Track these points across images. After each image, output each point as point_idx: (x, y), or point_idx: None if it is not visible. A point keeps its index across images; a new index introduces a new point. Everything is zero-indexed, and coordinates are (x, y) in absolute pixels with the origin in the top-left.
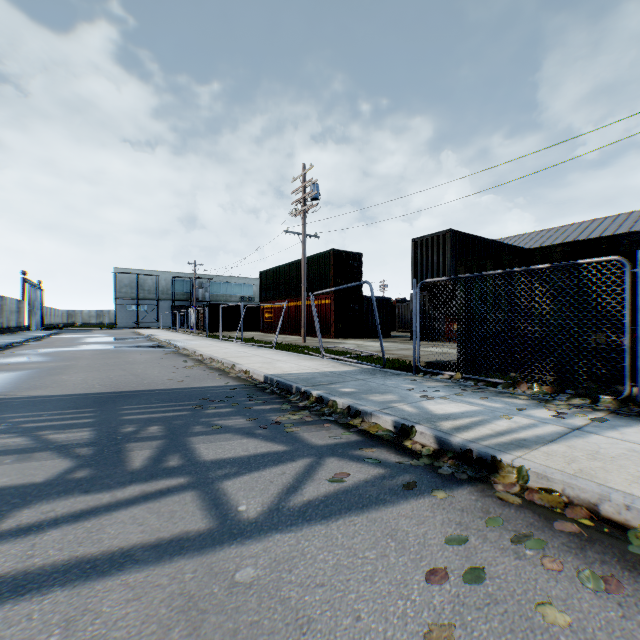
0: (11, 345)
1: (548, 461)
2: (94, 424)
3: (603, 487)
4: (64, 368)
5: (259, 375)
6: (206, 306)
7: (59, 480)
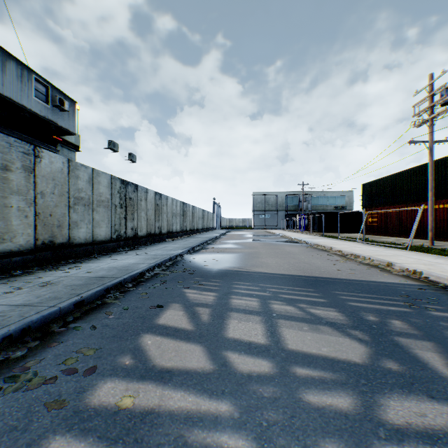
0: (216, 237)
1: None
2: (331, 305)
3: None
4: (255, 253)
5: (440, 278)
6: (315, 214)
7: (376, 366)
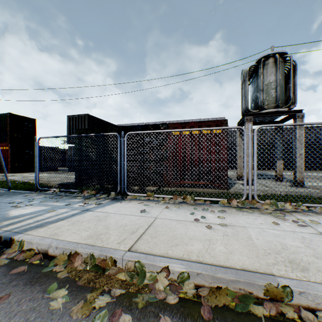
0: None
1: (43, 232)
2: None
3: (54, 240)
4: None
5: None
6: None
7: None
